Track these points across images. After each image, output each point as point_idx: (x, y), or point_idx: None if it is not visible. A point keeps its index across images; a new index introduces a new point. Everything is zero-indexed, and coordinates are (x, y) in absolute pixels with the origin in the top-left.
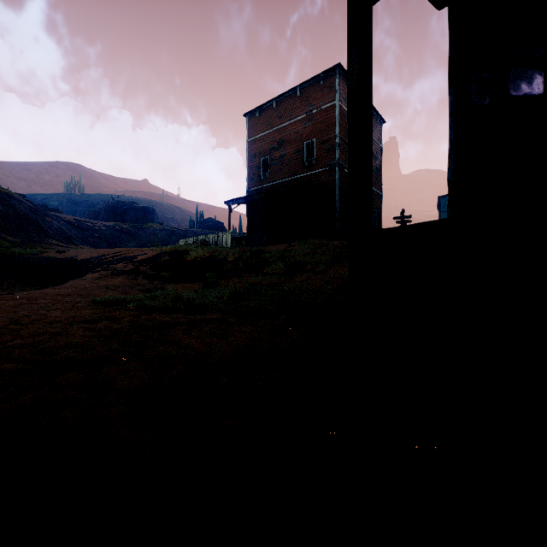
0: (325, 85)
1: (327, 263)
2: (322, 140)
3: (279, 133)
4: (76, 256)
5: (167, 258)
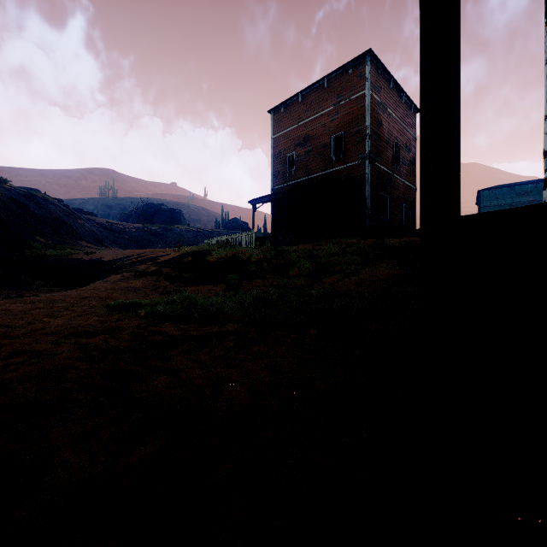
0: (354, 74)
1: (359, 264)
2: (351, 133)
3: (304, 128)
4: (102, 258)
5: (190, 259)
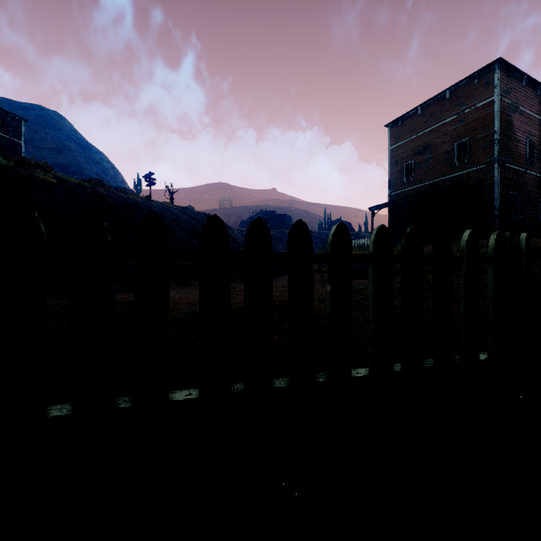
0: (480, 83)
1: None
2: (477, 138)
3: (424, 138)
4: None
5: None
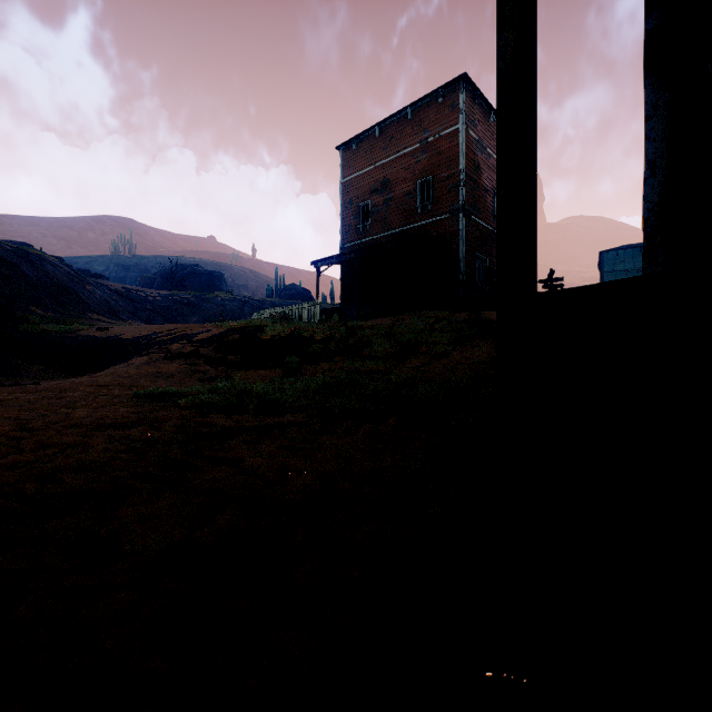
0: (445, 104)
1: (450, 343)
2: (441, 178)
3: (382, 170)
4: (121, 335)
5: (236, 337)
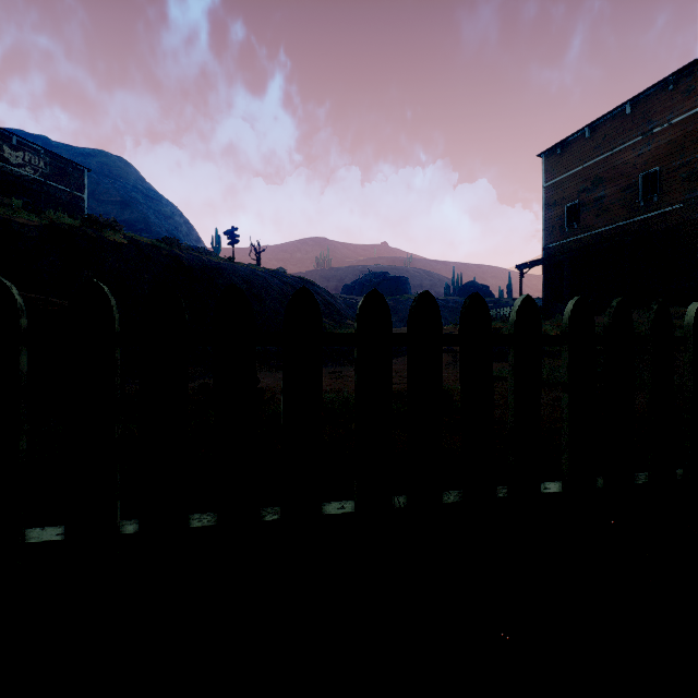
0: (676, 90)
1: None
2: (671, 167)
3: (593, 169)
4: None
5: None
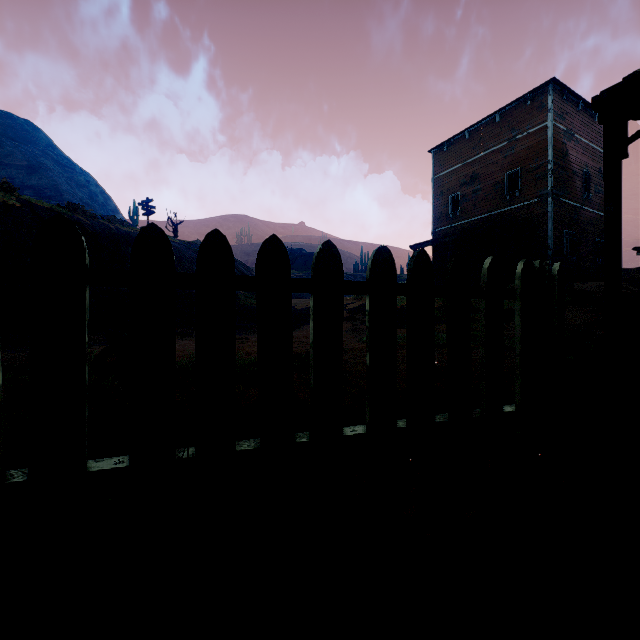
0: (533, 106)
1: None
2: (529, 168)
3: (471, 166)
4: (295, 306)
5: None
